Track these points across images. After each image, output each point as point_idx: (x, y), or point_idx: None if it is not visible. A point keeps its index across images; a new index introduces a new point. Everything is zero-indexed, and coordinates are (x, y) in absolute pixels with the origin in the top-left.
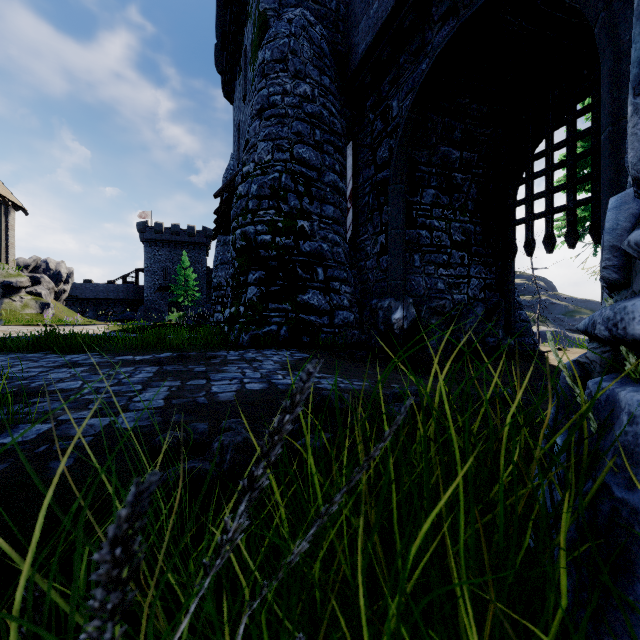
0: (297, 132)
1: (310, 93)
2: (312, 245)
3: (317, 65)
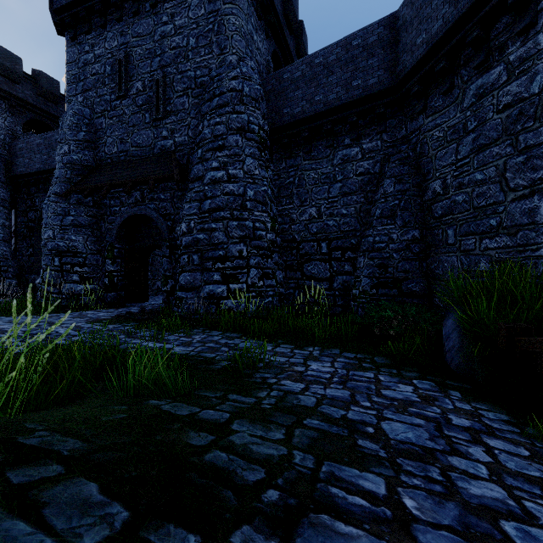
0: None
1: None
2: None
3: None
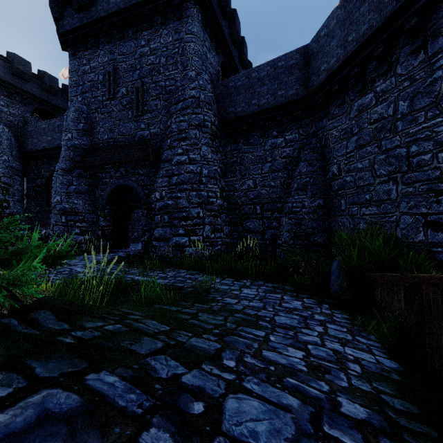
0: (3, 173)
1: (8, 159)
2: (10, 210)
3: (10, 148)
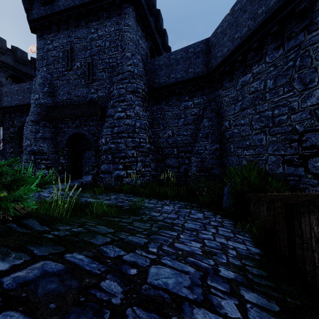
0: None
1: None
2: None
3: None
